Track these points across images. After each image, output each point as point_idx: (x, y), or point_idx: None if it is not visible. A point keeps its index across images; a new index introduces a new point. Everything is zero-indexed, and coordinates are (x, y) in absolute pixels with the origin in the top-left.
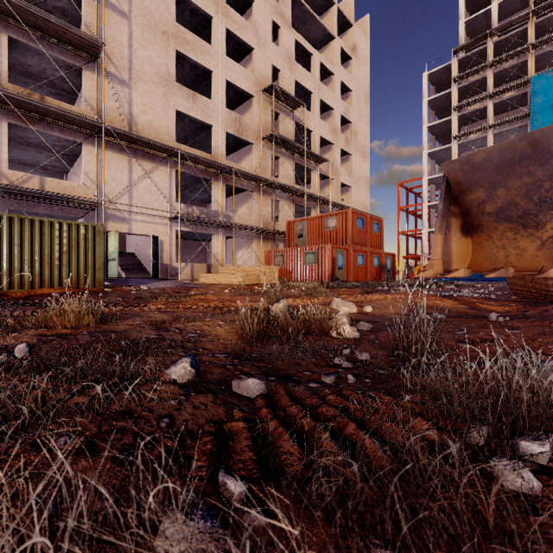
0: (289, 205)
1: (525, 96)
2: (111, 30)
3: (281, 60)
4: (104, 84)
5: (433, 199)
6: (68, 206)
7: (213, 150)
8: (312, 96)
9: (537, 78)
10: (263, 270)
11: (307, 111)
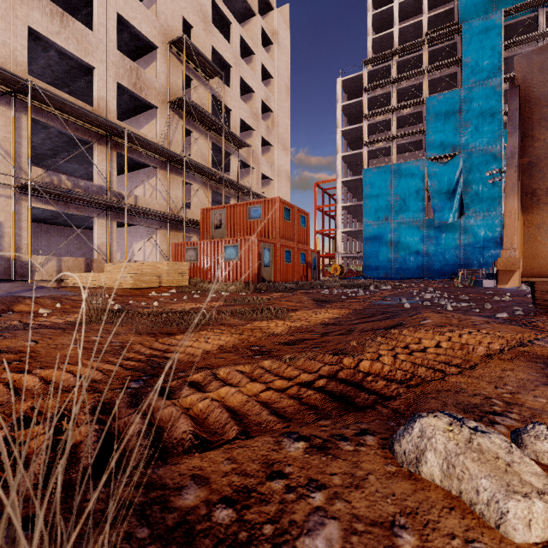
0: (204, 190)
1: (420, 114)
2: None
3: (194, 14)
4: None
5: (345, 201)
6: None
7: (96, 102)
8: (231, 70)
9: (430, 99)
10: (167, 267)
11: (225, 86)
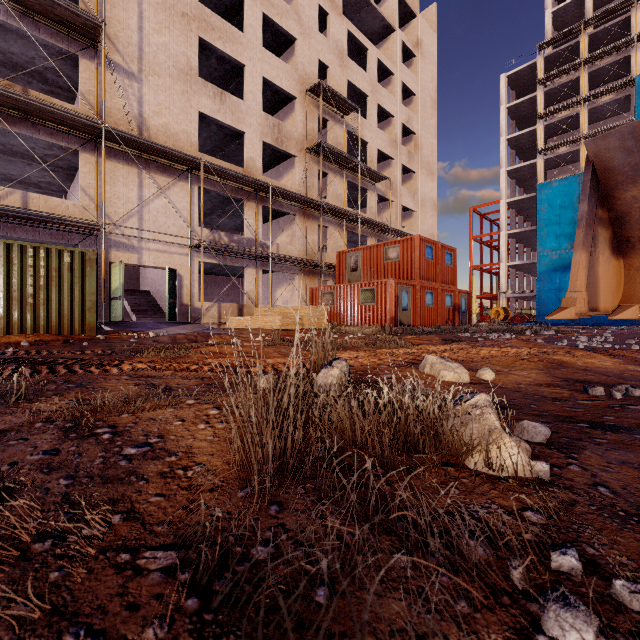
0: (340, 232)
1: (628, 99)
2: (116, 9)
3: (330, 54)
4: (107, 76)
5: (512, 226)
6: (59, 229)
7: (246, 163)
8: (367, 100)
9: None
10: (308, 311)
11: (361, 118)
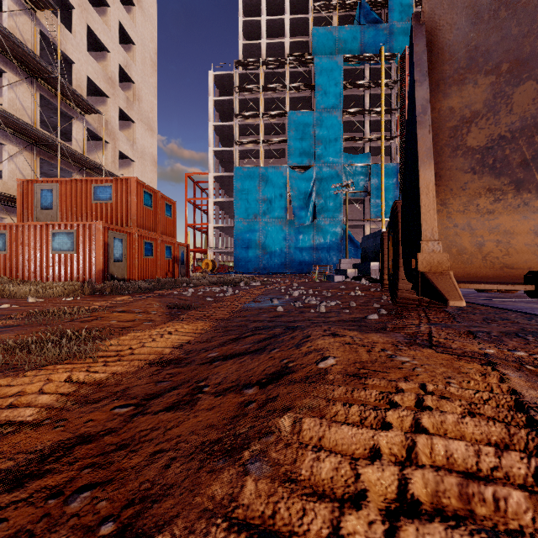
0: (28, 157)
1: (284, 126)
2: None
3: None
4: None
5: (217, 196)
6: None
7: None
8: (74, 12)
9: (292, 114)
10: None
11: (64, 28)
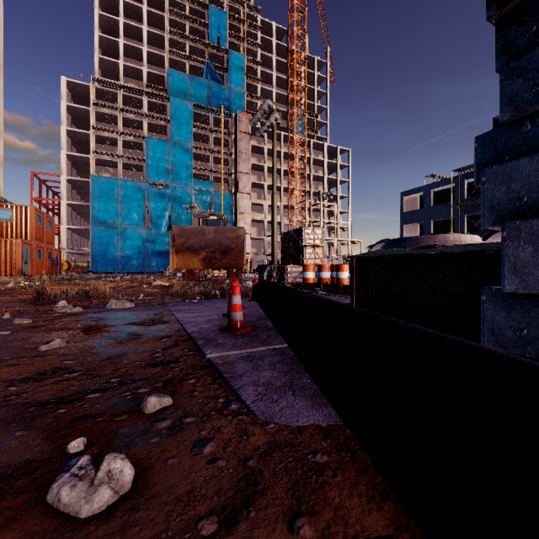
0: None
1: (142, 145)
2: None
3: None
4: None
5: (70, 197)
6: None
7: None
8: None
9: (149, 138)
10: None
11: None
